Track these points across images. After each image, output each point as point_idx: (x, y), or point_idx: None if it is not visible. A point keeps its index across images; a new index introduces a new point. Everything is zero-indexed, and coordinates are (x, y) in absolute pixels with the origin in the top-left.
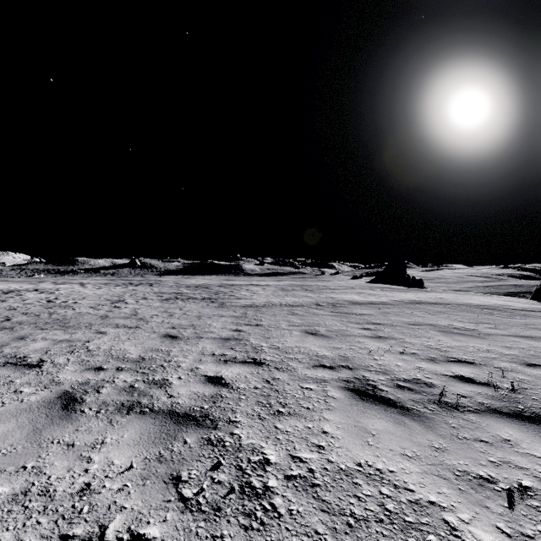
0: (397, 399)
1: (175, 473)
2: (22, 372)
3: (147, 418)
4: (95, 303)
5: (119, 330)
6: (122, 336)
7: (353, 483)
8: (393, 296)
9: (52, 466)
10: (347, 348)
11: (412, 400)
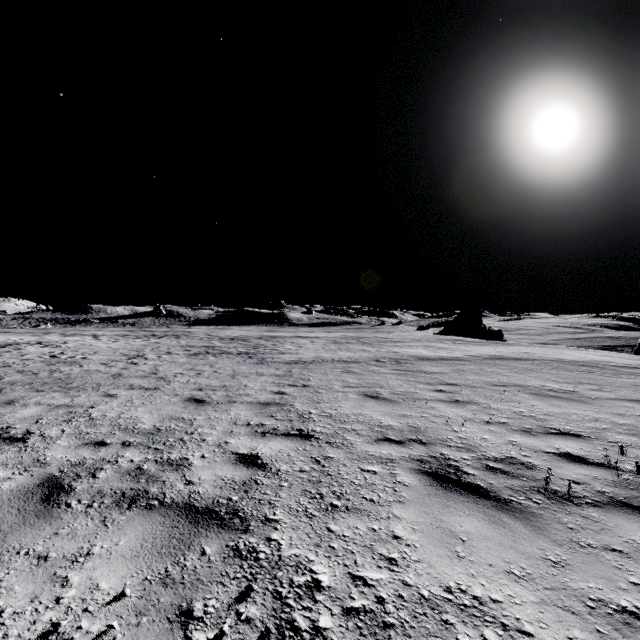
0: (489, 486)
1: (185, 605)
2: None
3: (154, 514)
4: (109, 358)
5: (133, 393)
6: (136, 399)
7: (443, 621)
8: (468, 350)
9: (11, 592)
10: (418, 416)
11: (508, 488)
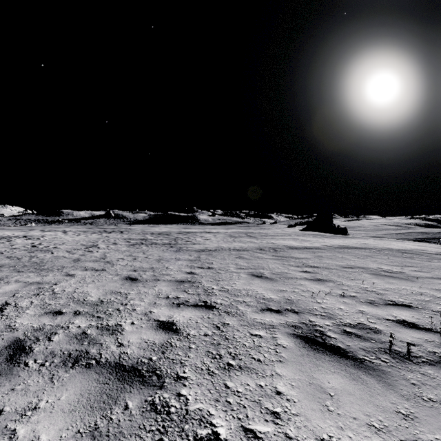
0: (347, 348)
1: None
2: None
3: (91, 372)
4: (72, 247)
5: (86, 273)
6: (88, 278)
7: None
8: (324, 242)
9: None
10: (291, 291)
11: (362, 349)
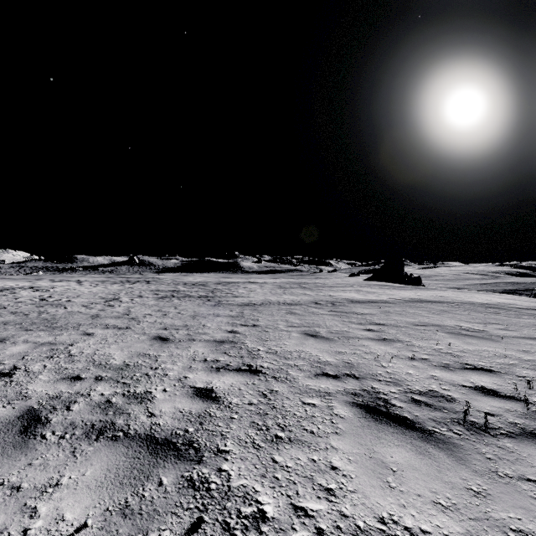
0: (415, 418)
1: (141, 535)
2: None
3: (119, 445)
4: (89, 301)
5: (108, 332)
6: (110, 338)
7: None
8: (393, 294)
9: None
10: (351, 353)
11: (432, 419)
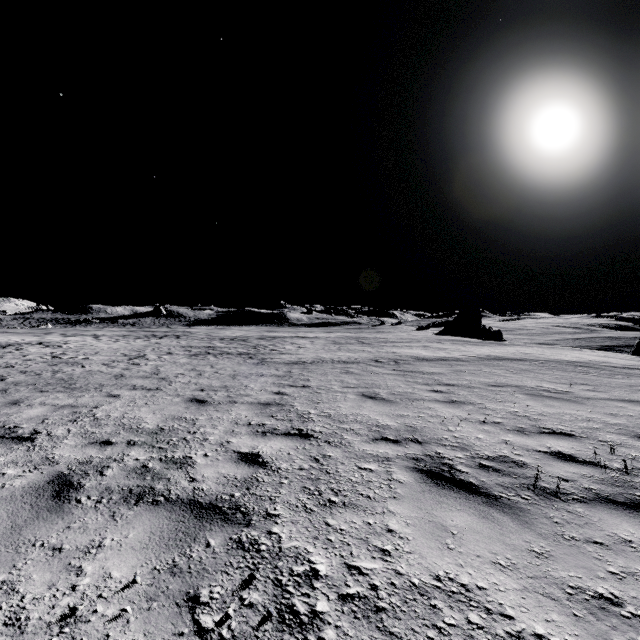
0: (481, 483)
1: (192, 591)
2: (9, 447)
3: (161, 510)
4: (110, 359)
5: (135, 393)
6: (139, 400)
7: (431, 606)
8: (467, 350)
9: (29, 580)
10: (415, 416)
11: (499, 485)
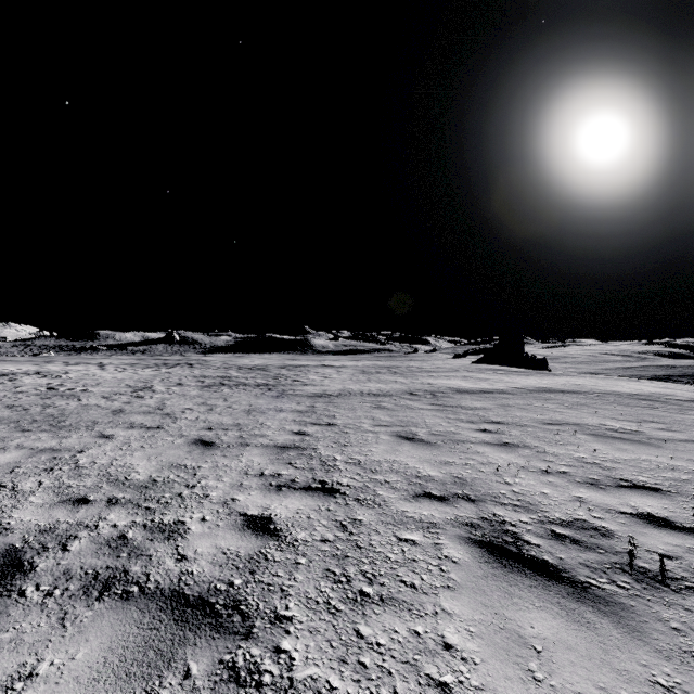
0: (560, 563)
1: None
2: None
3: (130, 608)
4: (112, 390)
5: (132, 433)
6: (134, 441)
7: None
8: (512, 381)
9: None
10: (462, 463)
11: (584, 565)
